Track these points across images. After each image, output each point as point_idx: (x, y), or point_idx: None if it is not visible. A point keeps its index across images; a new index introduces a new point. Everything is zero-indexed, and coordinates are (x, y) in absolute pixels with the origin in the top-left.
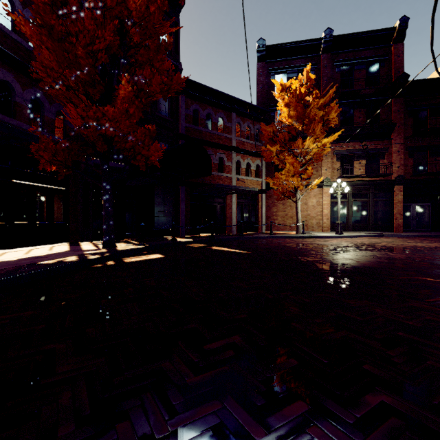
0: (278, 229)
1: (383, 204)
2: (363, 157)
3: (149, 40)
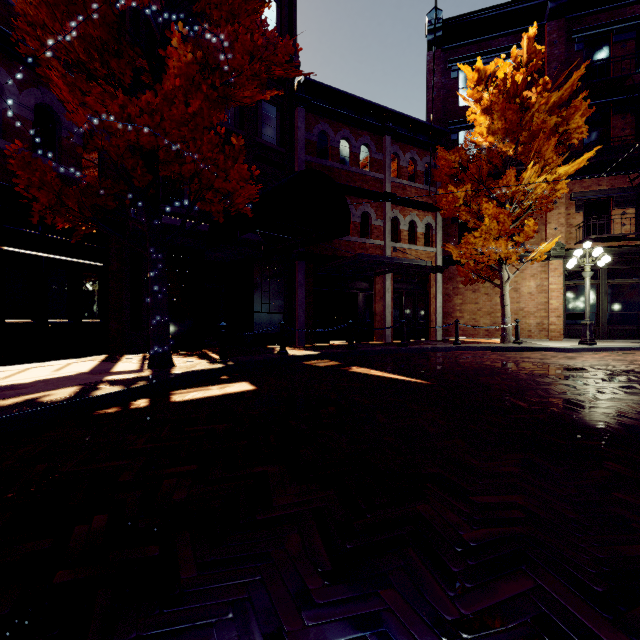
0: (465, 335)
1: None
2: (630, 201)
3: None
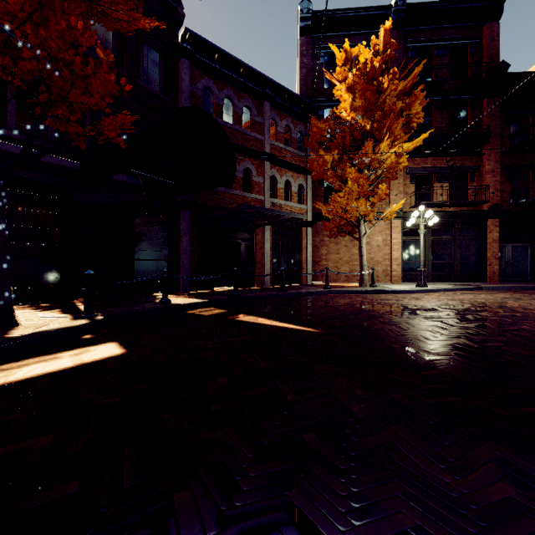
0: (329, 280)
1: (473, 244)
2: (446, 178)
3: None
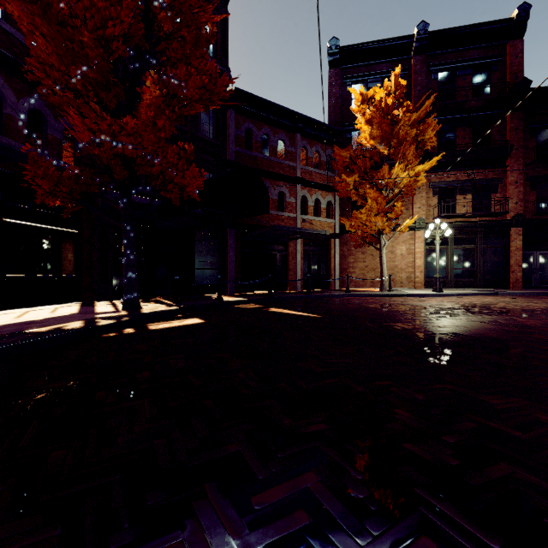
0: (356, 286)
1: (496, 252)
2: (468, 190)
3: (185, 29)
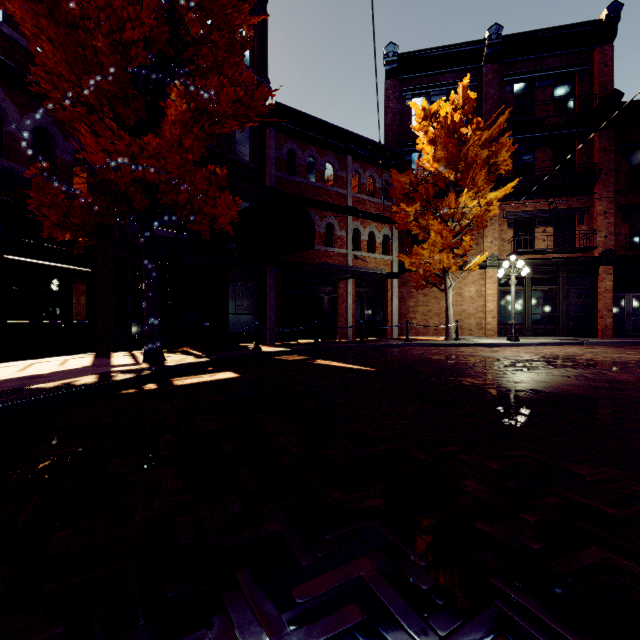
0: (417, 334)
1: (582, 294)
2: (549, 221)
3: (216, 32)
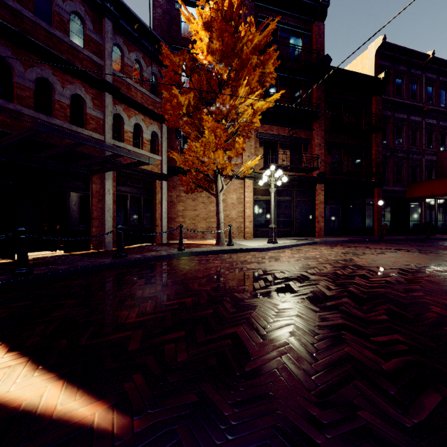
0: (186, 238)
1: (306, 205)
2: (287, 146)
3: None
